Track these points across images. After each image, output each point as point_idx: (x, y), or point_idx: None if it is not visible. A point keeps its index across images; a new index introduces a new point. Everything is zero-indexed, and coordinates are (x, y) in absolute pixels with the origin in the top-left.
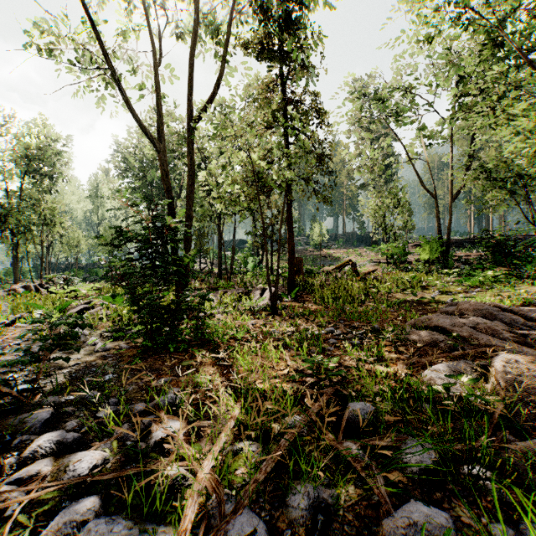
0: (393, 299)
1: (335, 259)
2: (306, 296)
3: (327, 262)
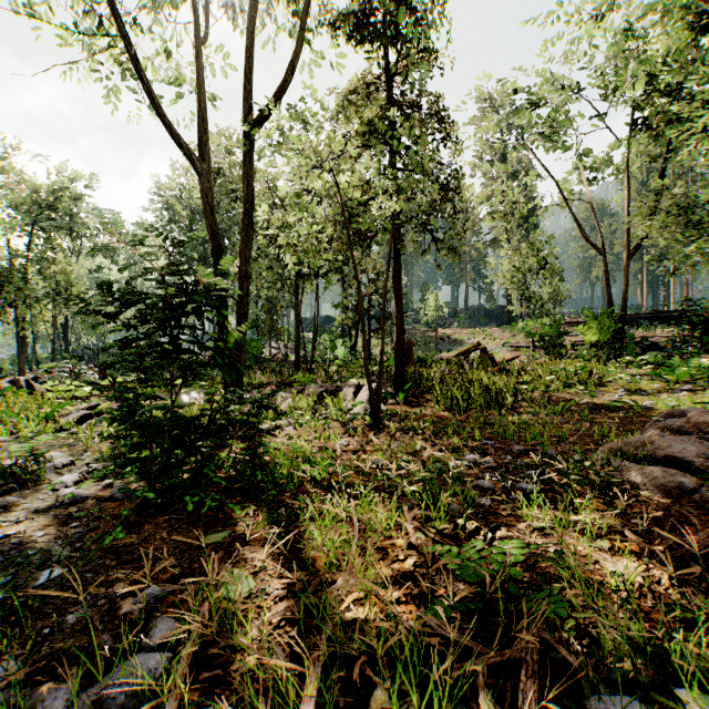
0: (555, 401)
1: (456, 342)
2: (422, 395)
3: (444, 346)
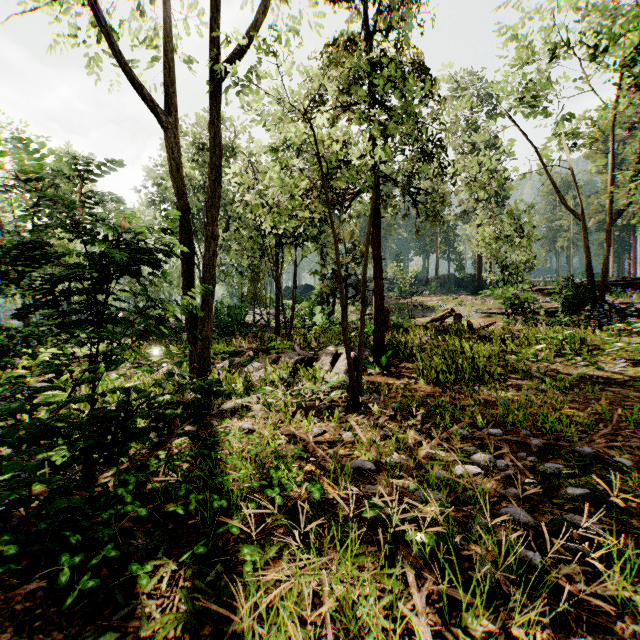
0: (548, 373)
1: (428, 308)
2: (401, 363)
3: (417, 313)
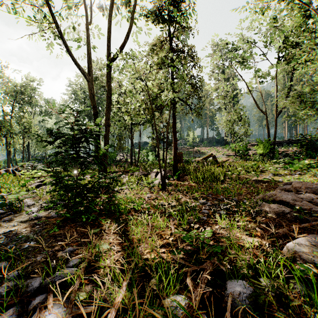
0: (242, 179)
1: (202, 153)
2: (185, 176)
3: (197, 155)
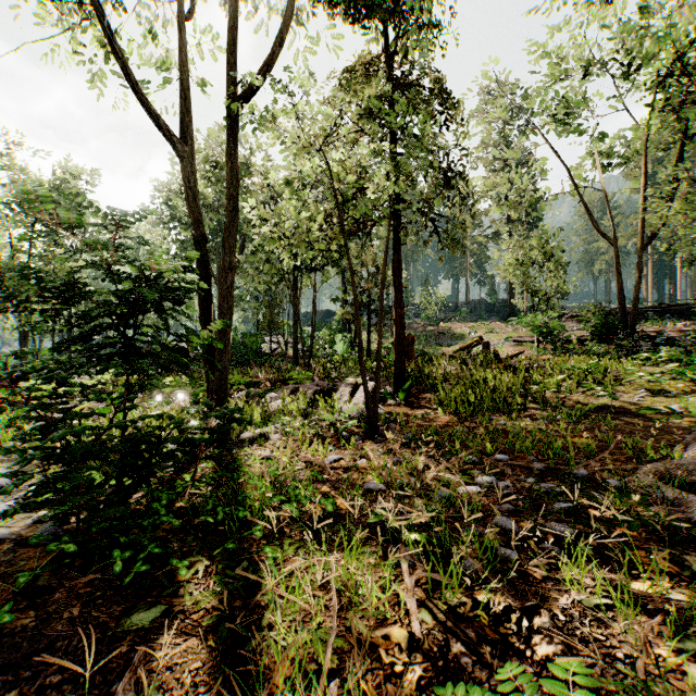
0: (569, 403)
1: (457, 336)
2: (423, 394)
3: (445, 341)
